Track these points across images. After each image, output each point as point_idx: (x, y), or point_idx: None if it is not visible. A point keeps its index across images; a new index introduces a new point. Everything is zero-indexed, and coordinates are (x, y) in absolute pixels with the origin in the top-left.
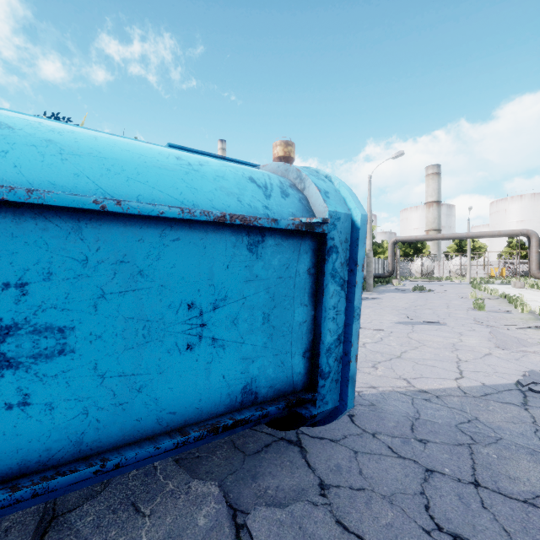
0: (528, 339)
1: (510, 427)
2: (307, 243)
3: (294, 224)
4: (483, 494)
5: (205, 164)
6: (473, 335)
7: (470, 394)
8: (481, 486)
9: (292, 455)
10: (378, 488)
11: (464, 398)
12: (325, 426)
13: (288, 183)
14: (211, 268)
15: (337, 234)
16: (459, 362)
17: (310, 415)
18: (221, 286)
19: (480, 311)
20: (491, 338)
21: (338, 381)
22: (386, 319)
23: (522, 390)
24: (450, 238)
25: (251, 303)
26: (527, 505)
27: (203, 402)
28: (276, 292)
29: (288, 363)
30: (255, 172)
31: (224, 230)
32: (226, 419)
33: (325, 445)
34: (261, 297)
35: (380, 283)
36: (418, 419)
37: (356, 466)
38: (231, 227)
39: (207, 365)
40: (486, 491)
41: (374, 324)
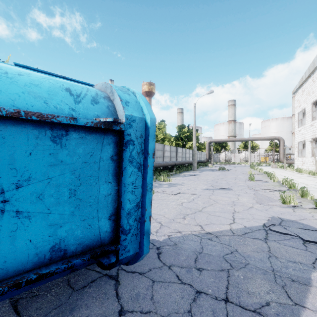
0: (274, 197)
1: (255, 255)
2: (110, 137)
3: (93, 122)
4: (229, 308)
5: (24, 75)
6: (245, 196)
7: (236, 234)
8: (229, 301)
9: (108, 287)
10: (160, 310)
11: (232, 237)
12: (139, 262)
13: (103, 95)
14: (12, 155)
15: (133, 131)
16: (234, 213)
17: (108, 263)
18: (24, 169)
19: (252, 181)
20: (255, 197)
21: (138, 235)
22: (199, 187)
23: (266, 229)
24: (239, 140)
25: (57, 182)
26: (255, 314)
27: (9, 262)
28: (81, 173)
29: (96, 225)
30: (75, 85)
31: (25, 125)
32: (31, 274)
33: (134, 277)
34: (67, 177)
35: (201, 166)
36: (201, 253)
37: (150, 293)
38: (33, 122)
39: (12, 233)
40: (231, 305)
41: (191, 190)
